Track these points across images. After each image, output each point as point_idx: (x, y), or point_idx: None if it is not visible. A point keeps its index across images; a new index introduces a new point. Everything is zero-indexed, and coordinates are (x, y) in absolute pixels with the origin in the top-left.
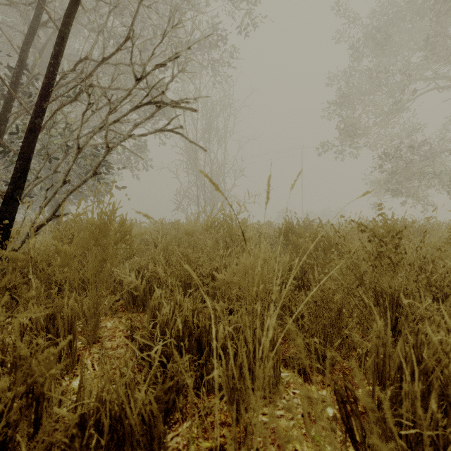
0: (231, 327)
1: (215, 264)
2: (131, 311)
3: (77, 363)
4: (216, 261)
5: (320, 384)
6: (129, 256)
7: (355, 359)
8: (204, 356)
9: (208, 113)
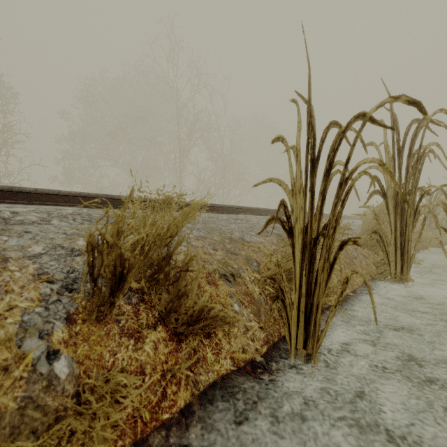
0: None
1: None
2: None
3: None
4: None
5: None
6: None
7: None
8: None
9: None
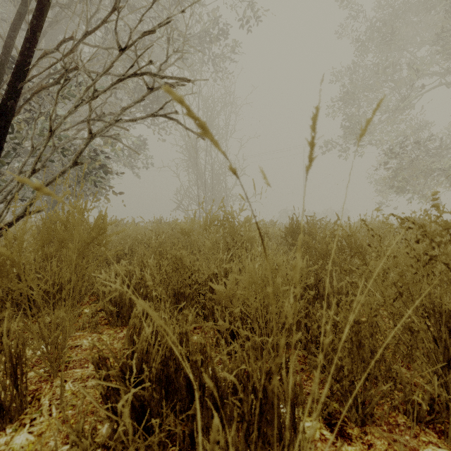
0: (234, 373)
1: (213, 270)
2: (114, 325)
3: (31, 403)
4: (215, 265)
5: (359, 443)
6: (121, 258)
7: (401, 402)
8: (195, 405)
9: (209, 110)
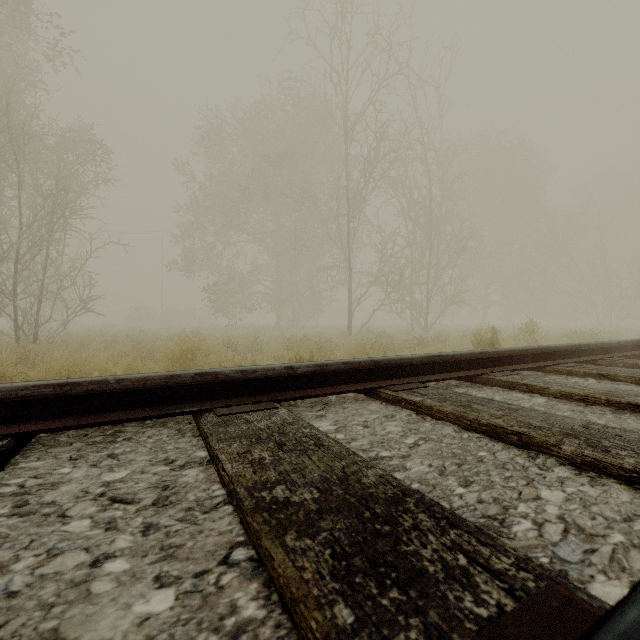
0: None
1: None
2: None
3: None
4: None
5: None
6: None
7: None
8: None
9: None
